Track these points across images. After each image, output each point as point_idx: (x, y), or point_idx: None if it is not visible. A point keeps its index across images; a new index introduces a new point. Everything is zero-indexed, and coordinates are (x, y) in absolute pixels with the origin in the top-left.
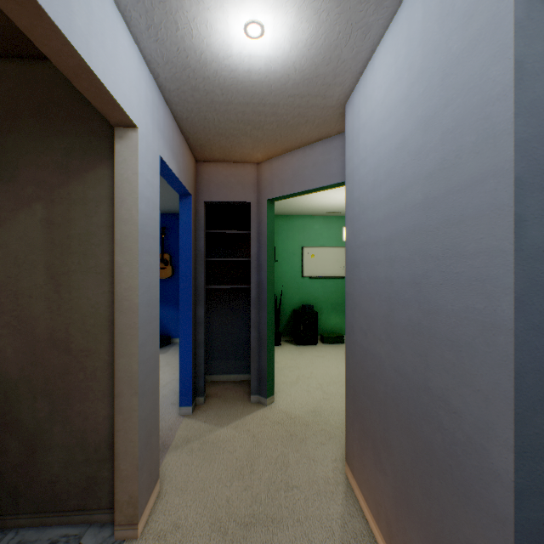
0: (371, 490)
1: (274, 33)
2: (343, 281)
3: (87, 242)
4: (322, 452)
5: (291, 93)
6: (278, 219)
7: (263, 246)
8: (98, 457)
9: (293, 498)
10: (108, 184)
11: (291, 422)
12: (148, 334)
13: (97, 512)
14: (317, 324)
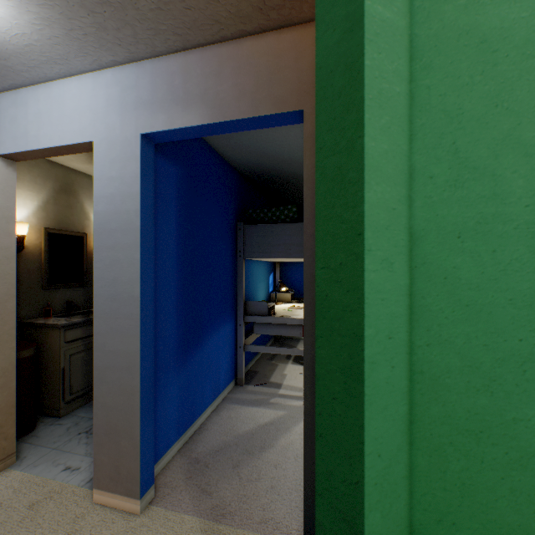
0: None
1: None
2: None
3: None
4: None
5: None
6: None
7: None
8: None
9: None
10: None
11: None
12: (112, 328)
13: None
14: None
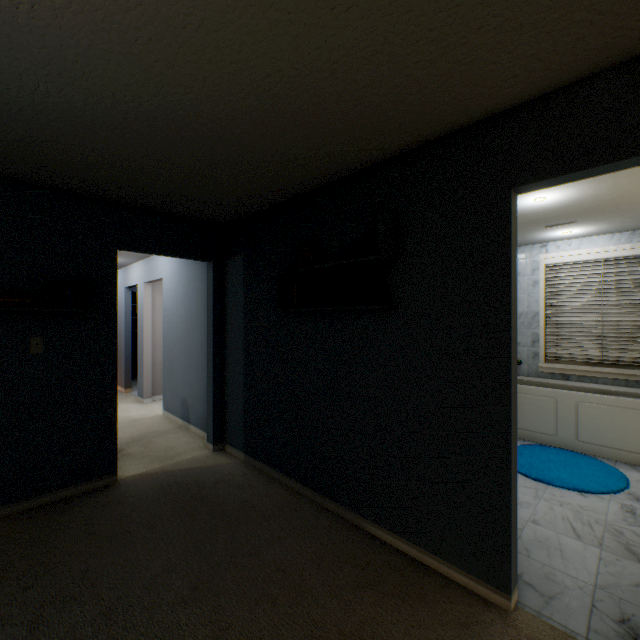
0: None
1: None
2: None
3: None
4: None
5: None
6: None
7: None
8: None
9: None
10: None
11: None
12: None
13: None
14: None
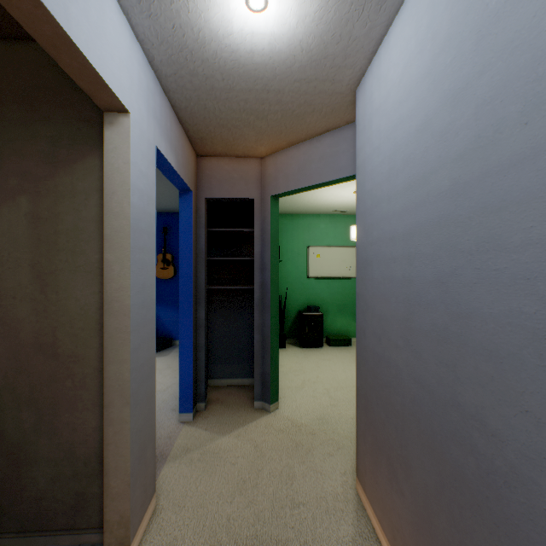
0: (386, 511)
1: (278, 5)
2: (350, 282)
3: (76, 238)
4: (330, 464)
5: (298, 78)
6: (282, 218)
7: (267, 245)
8: (87, 472)
9: (300, 517)
10: (98, 176)
11: (297, 430)
12: (142, 338)
13: (86, 532)
14: (323, 326)
